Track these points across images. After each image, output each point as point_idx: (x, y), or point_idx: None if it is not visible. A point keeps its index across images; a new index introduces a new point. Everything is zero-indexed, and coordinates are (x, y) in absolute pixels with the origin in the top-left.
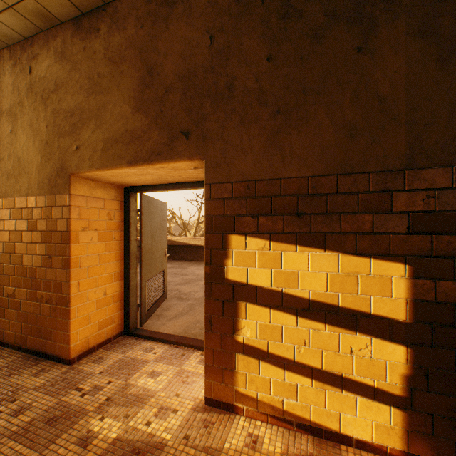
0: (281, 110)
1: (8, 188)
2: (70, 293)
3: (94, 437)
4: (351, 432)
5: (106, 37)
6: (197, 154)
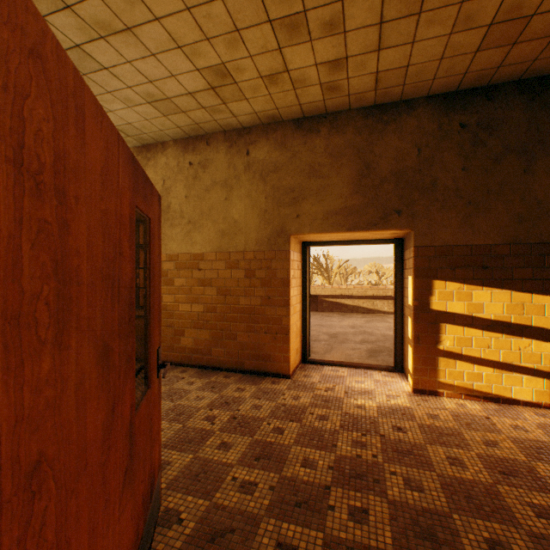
0: (472, 202)
1: (222, 244)
2: (290, 325)
3: (362, 406)
4: (519, 397)
5: (326, 137)
6: (407, 226)
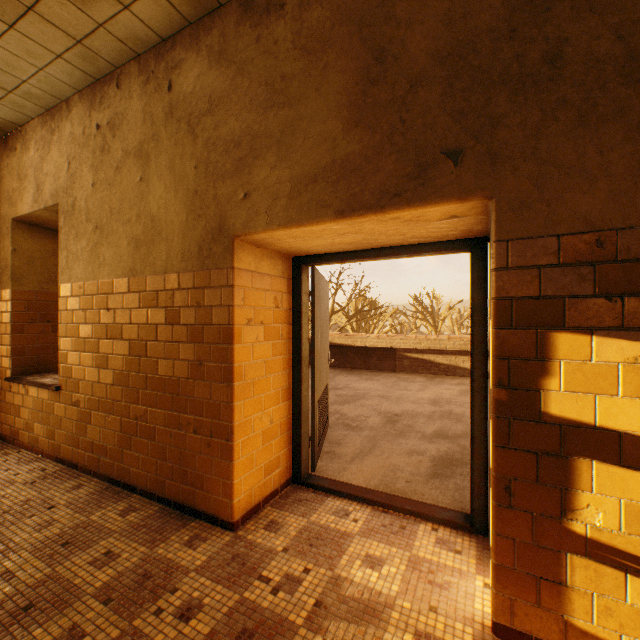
0: None
1: (136, 262)
2: (233, 421)
3: None
4: None
5: (296, 14)
6: (478, 188)
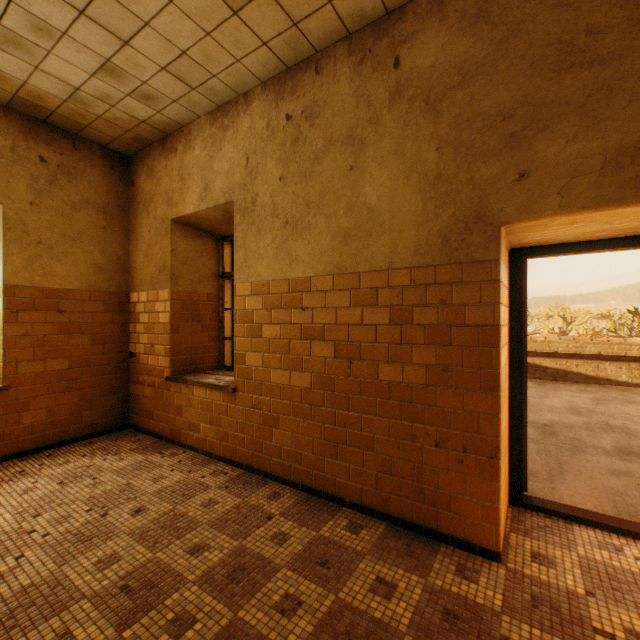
0: None
1: (344, 258)
2: (499, 436)
3: None
4: None
5: None
6: None
